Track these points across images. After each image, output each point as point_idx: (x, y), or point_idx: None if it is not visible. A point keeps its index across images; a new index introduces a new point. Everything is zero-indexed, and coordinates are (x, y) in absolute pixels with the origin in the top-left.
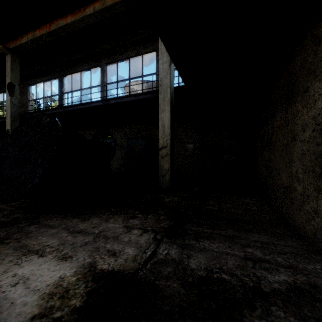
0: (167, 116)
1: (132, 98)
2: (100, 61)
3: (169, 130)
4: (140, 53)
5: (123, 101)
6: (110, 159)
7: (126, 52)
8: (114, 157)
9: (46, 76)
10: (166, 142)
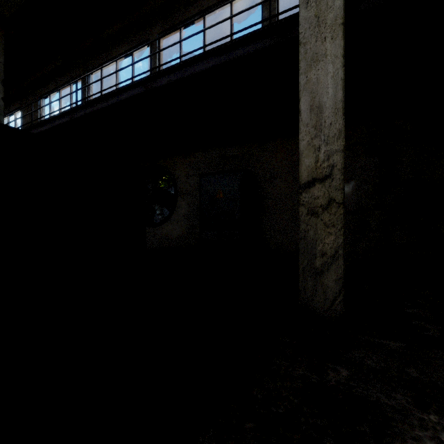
0: (332, 73)
1: (212, 62)
2: (148, 31)
3: (338, 120)
4: None
5: (189, 75)
6: (167, 219)
7: (198, 1)
8: (175, 215)
9: (62, 78)
10: (326, 162)
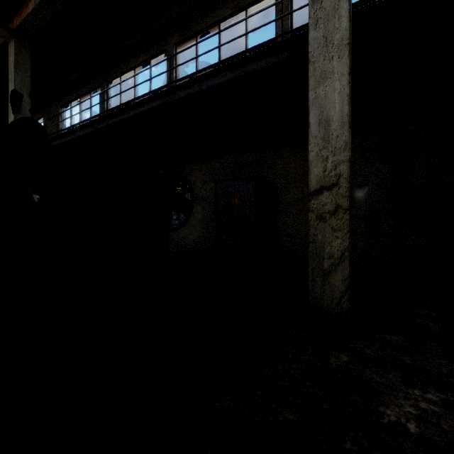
0: (339, 90)
1: (228, 76)
2: (165, 42)
3: (345, 133)
4: (242, 5)
5: (206, 88)
6: (184, 224)
7: (213, 12)
8: (191, 220)
9: (83, 88)
10: (334, 171)
